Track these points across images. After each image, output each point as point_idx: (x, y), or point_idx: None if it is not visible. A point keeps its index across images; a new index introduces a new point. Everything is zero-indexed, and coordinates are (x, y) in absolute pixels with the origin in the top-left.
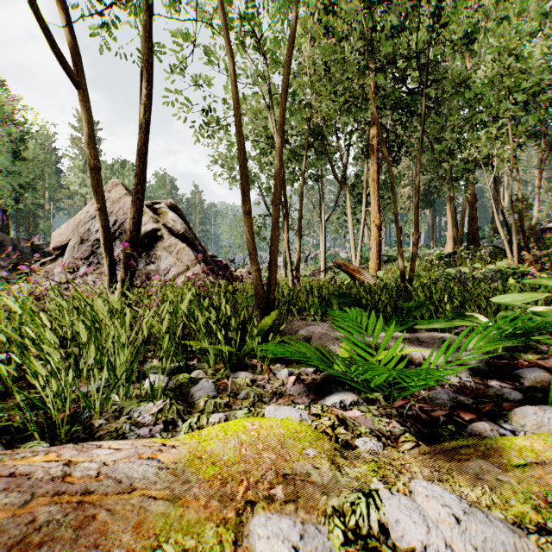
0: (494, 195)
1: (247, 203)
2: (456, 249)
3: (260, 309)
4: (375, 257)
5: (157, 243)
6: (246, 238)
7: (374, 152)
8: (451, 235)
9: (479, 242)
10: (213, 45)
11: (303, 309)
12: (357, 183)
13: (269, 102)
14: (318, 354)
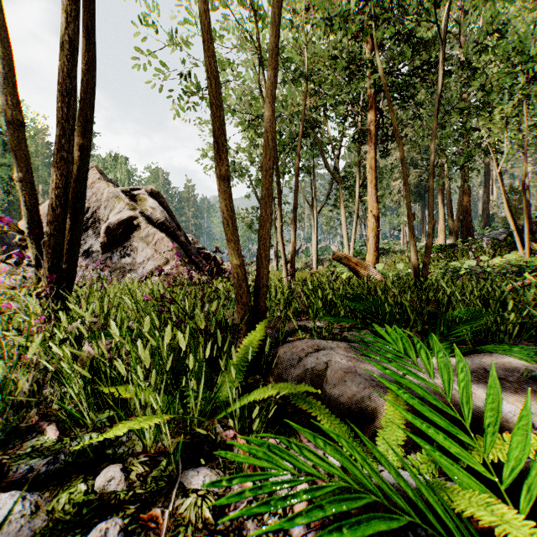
0: (485, 188)
1: (225, 164)
2: (452, 242)
3: (245, 323)
4: (373, 249)
5: (133, 233)
6: (222, 217)
7: (372, 137)
8: (443, 227)
9: (473, 235)
10: (194, 1)
11: (299, 309)
12: (350, 174)
13: (260, 69)
14: (372, 473)
